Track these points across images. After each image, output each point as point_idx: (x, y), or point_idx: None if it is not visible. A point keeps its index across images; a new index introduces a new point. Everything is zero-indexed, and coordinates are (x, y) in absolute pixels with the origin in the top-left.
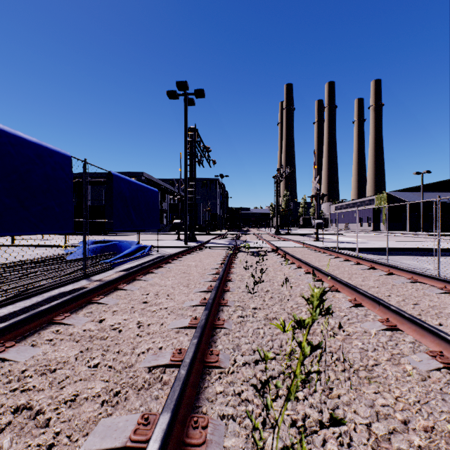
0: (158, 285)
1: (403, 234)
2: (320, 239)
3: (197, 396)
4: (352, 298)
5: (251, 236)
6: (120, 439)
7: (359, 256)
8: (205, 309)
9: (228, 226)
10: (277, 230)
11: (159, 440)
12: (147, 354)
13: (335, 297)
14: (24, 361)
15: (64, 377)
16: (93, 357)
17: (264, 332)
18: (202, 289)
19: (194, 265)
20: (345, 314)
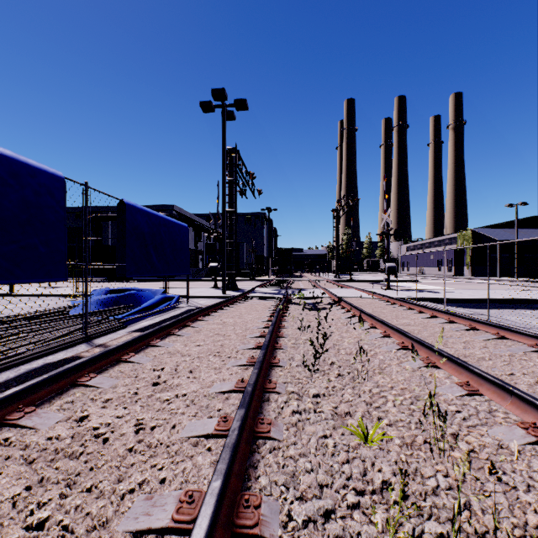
0: (179, 354)
1: (493, 280)
2: (390, 287)
3: None
4: (461, 380)
5: (305, 283)
6: None
7: (452, 312)
8: (241, 405)
9: (276, 271)
10: (337, 275)
11: None
12: (136, 495)
13: (433, 376)
14: None
15: None
16: (43, 503)
17: (335, 444)
18: (240, 362)
19: (232, 323)
20: (457, 409)
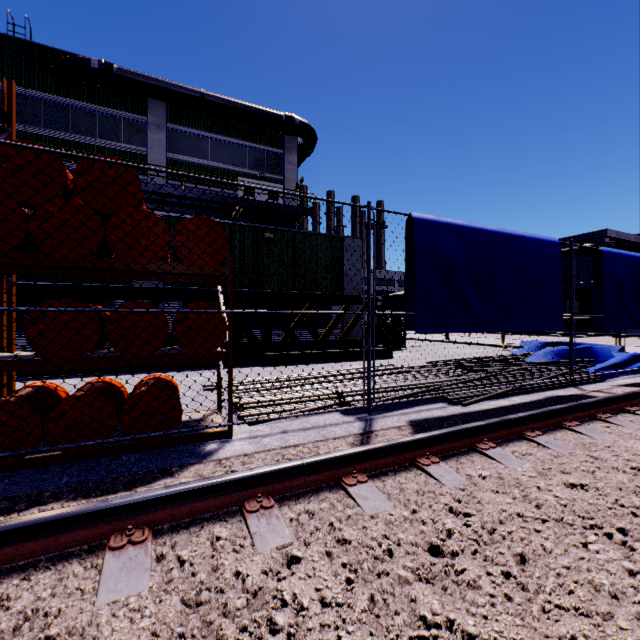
0: None
1: None
2: None
3: None
4: None
5: None
6: None
7: None
8: None
9: None
10: None
11: None
12: None
13: None
14: (601, 440)
15: None
16: None
17: None
18: None
19: None
20: None
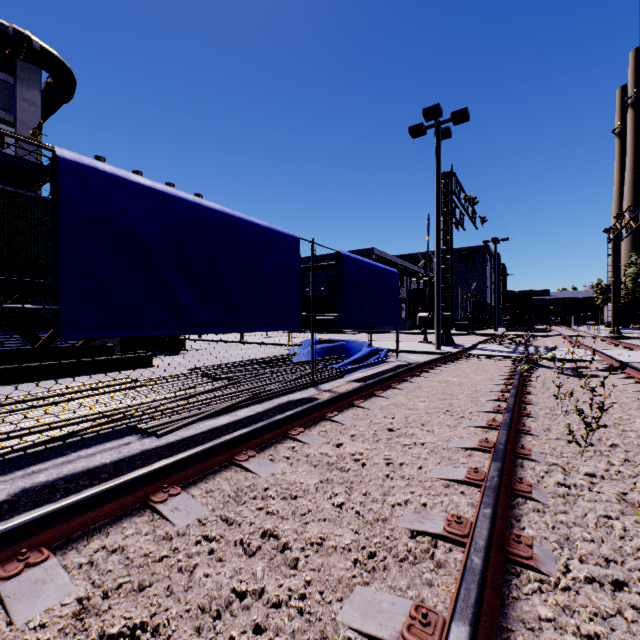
0: (405, 406)
1: None
2: None
3: (500, 608)
4: None
5: (554, 340)
6: (387, 629)
7: None
8: (494, 458)
9: (506, 322)
10: (614, 329)
11: None
12: (405, 508)
13: None
14: (266, 477)
15: (306, 510)
16: (336, 493)
17: (625, 527)
18: (478, 423)
19: (456, 382)
20: None
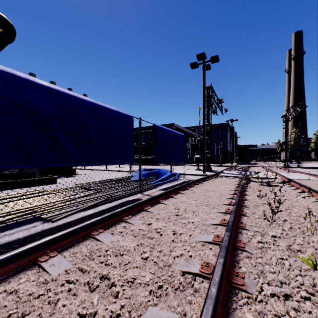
0: (185, 202)
1: None
2: None
3: (226, 315)
4: None
5: (259, 168)
6: None
7: None
8: (227, 230)
9: (237, 160)
10: (285, 163)
11: None
12: (180, 258)
13: None
14: (107, 244)
15: (127, 262)
16: (144, 251)
17: (290, 264)
18: (221, 210)
19: (211, 190)
20: None
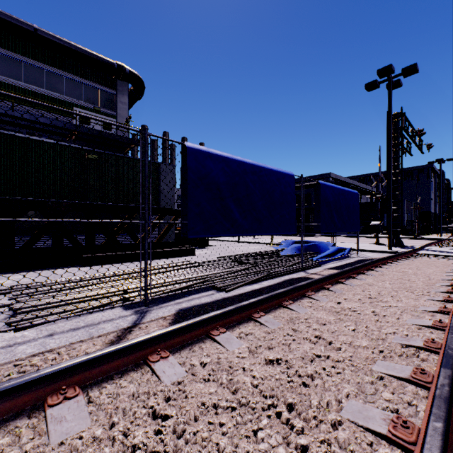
0: (376, 285)
1: None
2: None
3: None
4: None
5: None
6: (402, 374)
7: None
8: None
9: (451, 229)
10: None
11: (448, 379)
12: (394, 335)
13: None
14: (303, 314)
15: (334, 330)
16: (348, 324)
17: None
18: (436, 298)
19: (412, 273)
20: None
